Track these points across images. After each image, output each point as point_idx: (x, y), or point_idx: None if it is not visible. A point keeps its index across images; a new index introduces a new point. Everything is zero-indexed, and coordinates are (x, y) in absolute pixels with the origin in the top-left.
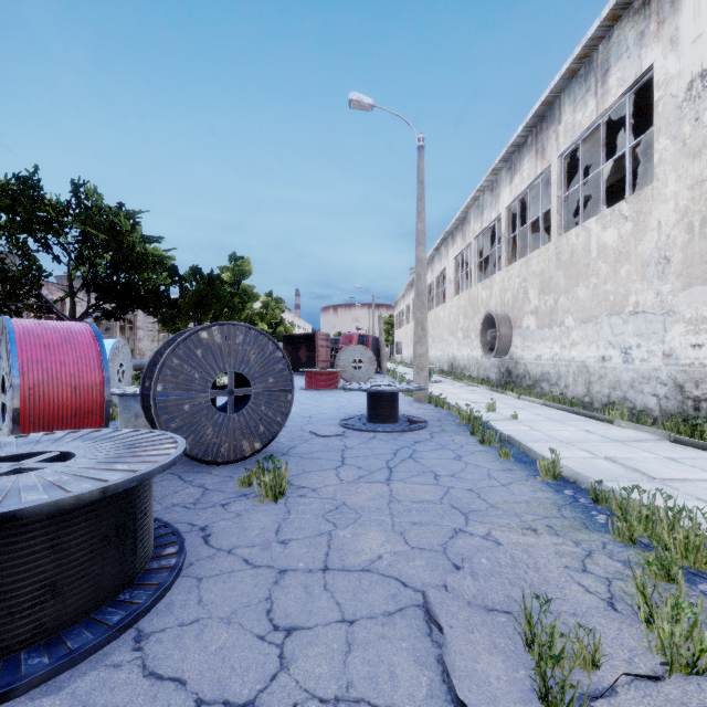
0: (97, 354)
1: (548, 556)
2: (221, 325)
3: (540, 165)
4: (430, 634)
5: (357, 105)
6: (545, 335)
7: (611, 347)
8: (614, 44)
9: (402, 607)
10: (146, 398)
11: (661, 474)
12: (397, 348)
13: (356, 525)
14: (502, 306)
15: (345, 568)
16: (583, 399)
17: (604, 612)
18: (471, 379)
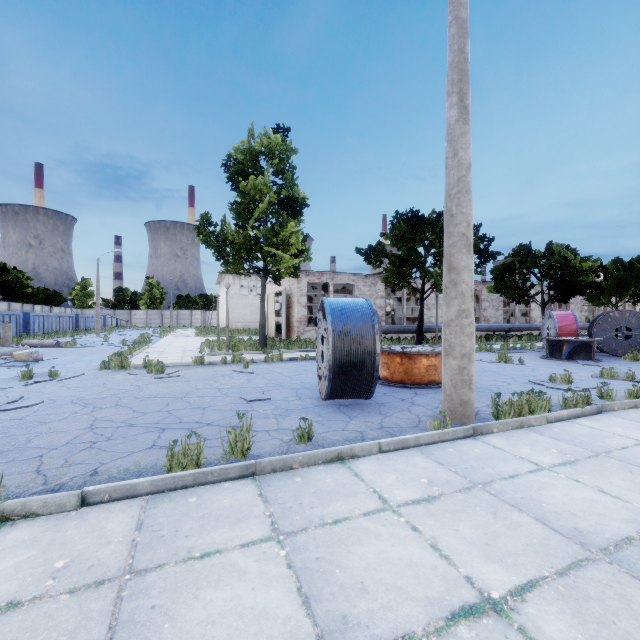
0: (575, 320)
1: None
2: (618, 310)
3: None
4: None
5: None
6: None
7: None
8: None
9: None
10: (589, 334)
11: None
12: None
13: None
14: None
15: None
16: None
17: None
18: None
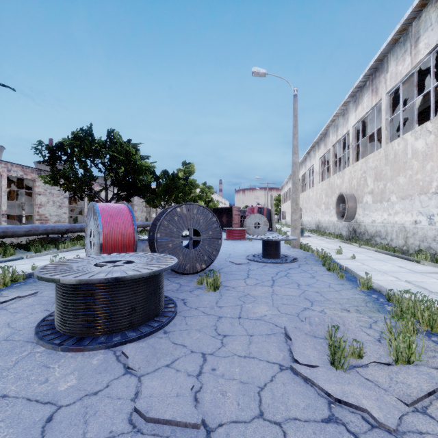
0: (131, 219)
1: (352, 321)
2: (186, 204)
3: (374, 99)
4: (286, 342)
5: (256, 74)
6: (377, 207)
7: (420, 215)
8: (423, 22)
9: (274, 332)
10: (150, 240)
11: (437, 290)
12: (282, 215)
13: (254, 303)
14: (350, 189)
15: (248, 318)
16: (402, 248)
17: (373, 342)
18: (329, 235)
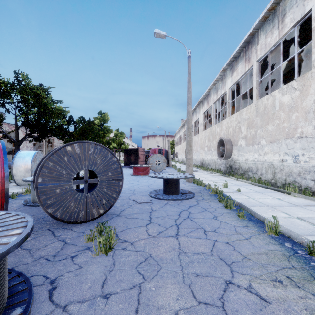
0: (1, 159)
1: (301, 312)
2: (79, 142)
3: (247, 66)
4: None
5: (158, 35)
6: (250, 149)
7: (287, 155)
8: (289, 1)
9: None
10: None
11: None
12: (176, 155)
13: (158, 277)
14: (227, 135)
15: None
16: (271, 181)
17: None
18: (211, 170)
